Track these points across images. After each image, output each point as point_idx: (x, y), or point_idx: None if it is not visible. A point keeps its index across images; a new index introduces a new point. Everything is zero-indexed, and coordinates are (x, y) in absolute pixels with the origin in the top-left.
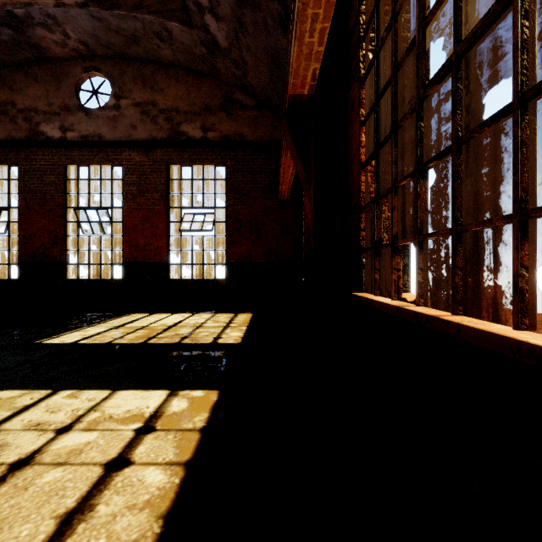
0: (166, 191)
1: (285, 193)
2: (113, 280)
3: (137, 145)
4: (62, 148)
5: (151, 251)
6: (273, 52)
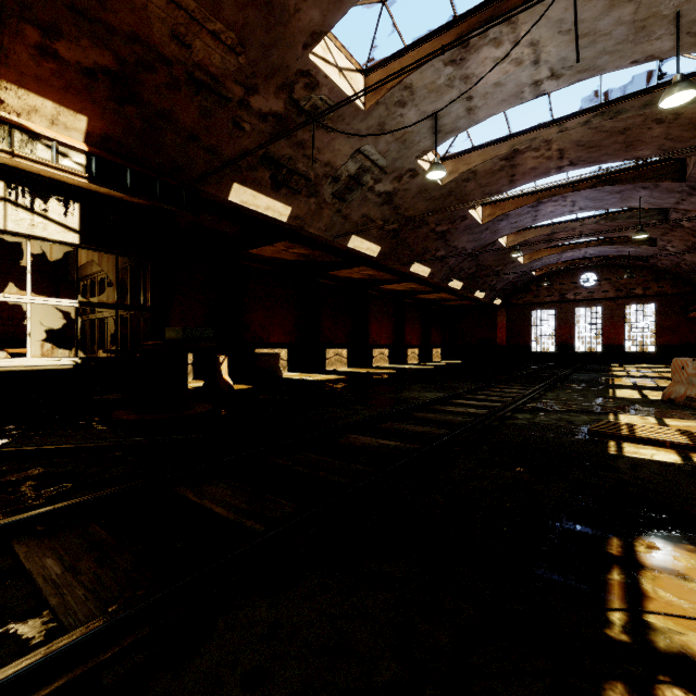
0: (623, 316)
1: (691, 317)
2: (597, 352)
3: (610, 299)
4: (574, 302)
5: (616, 341)
6: (688, 274)
